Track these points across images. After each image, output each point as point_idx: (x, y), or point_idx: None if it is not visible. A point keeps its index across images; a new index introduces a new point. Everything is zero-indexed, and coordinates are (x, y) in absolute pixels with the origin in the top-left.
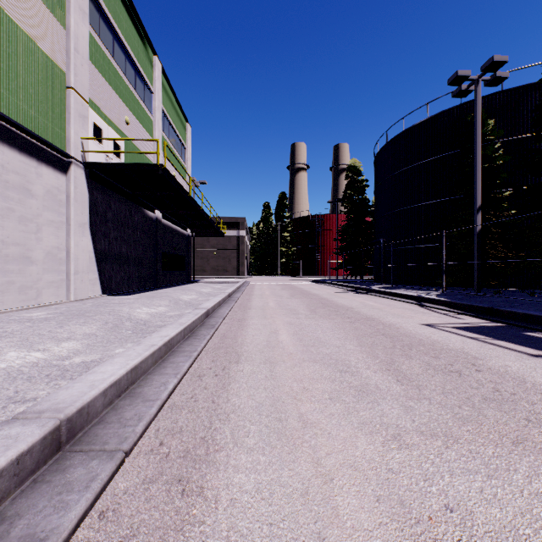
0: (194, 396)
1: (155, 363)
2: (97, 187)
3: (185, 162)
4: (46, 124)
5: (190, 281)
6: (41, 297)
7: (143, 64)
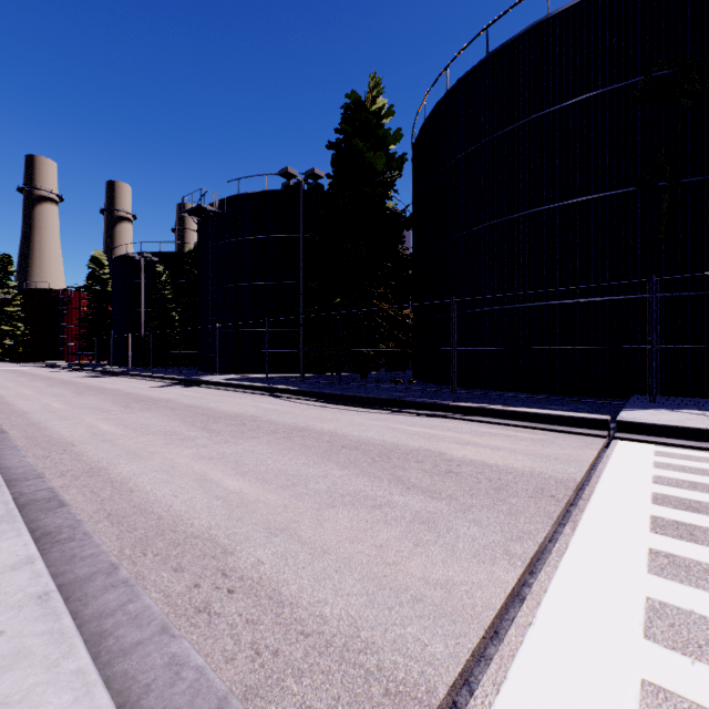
0: None
1: None
2: None
3: None
4: None
5: None
6: None
7: None
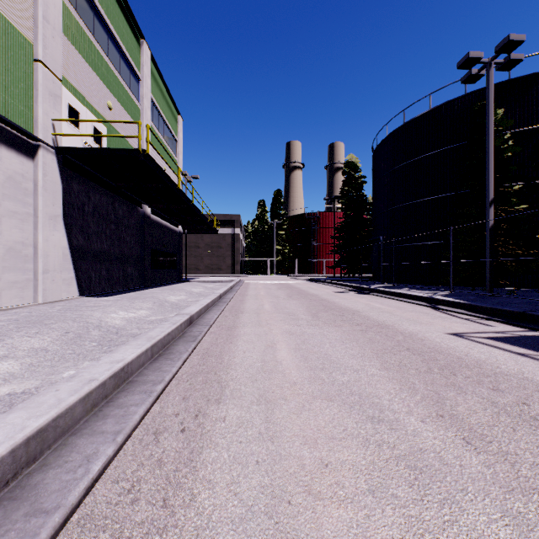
0: (134, 487)
1: (92, 409)
2: (73, 176)
3: (176, 155)
4: (6, 99)
5: (181, 280)
6: (0, 300)
7: (129, 47)
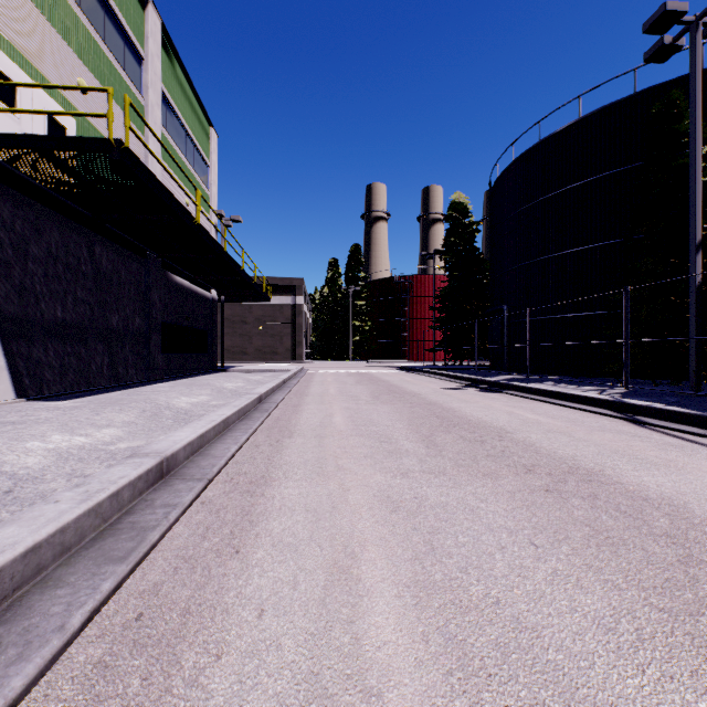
0: None
1: None
2: (3, 192)
3: (207, 186)
4: None
5: (215, 369)
6: None
7: (121, 2)
